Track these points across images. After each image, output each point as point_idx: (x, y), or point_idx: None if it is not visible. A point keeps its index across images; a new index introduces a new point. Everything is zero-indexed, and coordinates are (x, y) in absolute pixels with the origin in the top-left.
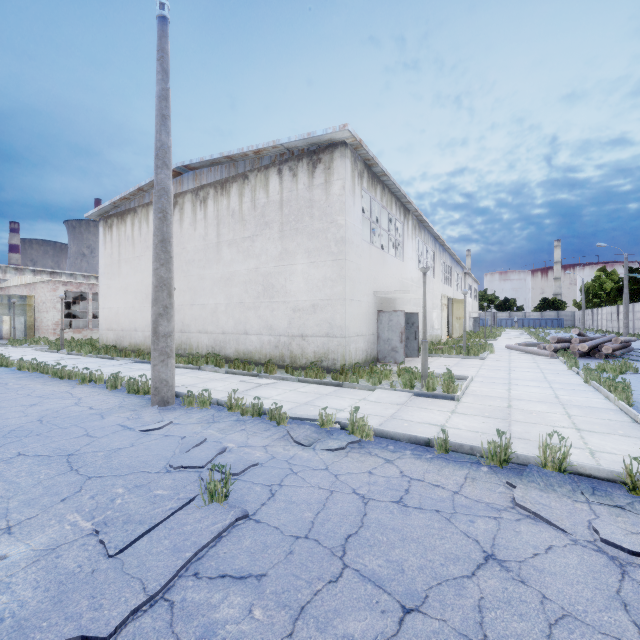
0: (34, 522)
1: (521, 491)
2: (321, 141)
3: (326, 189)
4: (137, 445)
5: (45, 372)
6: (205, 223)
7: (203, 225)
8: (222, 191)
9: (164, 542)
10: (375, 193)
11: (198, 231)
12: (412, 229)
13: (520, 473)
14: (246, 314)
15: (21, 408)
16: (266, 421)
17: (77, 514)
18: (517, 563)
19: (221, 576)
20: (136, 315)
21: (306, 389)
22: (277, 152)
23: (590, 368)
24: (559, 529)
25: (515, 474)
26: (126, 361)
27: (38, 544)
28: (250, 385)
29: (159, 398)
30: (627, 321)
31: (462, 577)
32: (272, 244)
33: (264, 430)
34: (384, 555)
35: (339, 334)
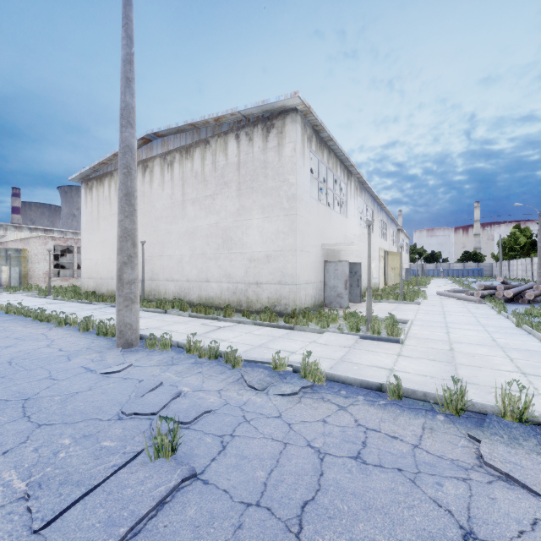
0: None
1: (487, 447)
2: (274, 108)
3: (279, 151)
4: (95, 389)
5: (28, 315)
6: (172, 184)
7: (170, 185)
8: (186, 155)
9: (98, 512)
10: (322, 156)
11: (166, 191)
12: (354, 189)
13: (478, 423)
14: (207, 264)
15: None
16: (222, 363)
17: (14, 471)
18: None
19: None
20: (112, 265)
21: (260, 332)
22: (235, 119)
23: (519, 313)
24: (539, 496)
25: (473, 424)
26: (102, 305)
27: None
28: (209, 328)
29: (123, 341)
30: (540, 271)
31: None
32: (230, 201)
33: (219, 373)
34: (346, 532)
35: (290, 282)
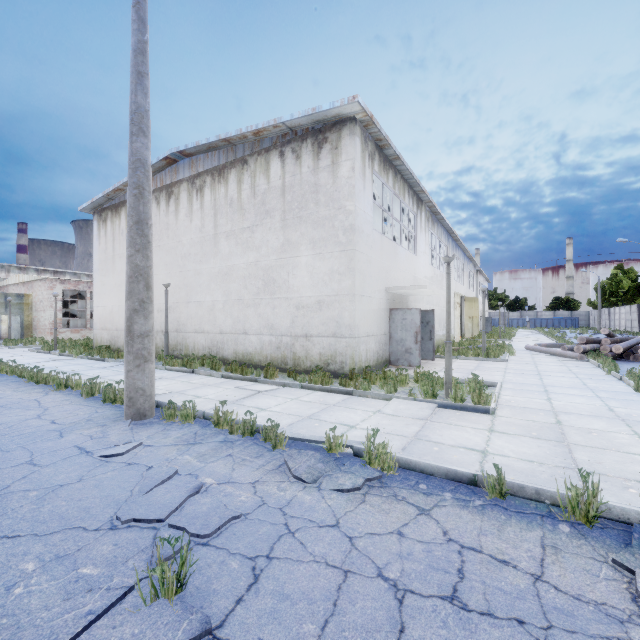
0: None
1: None
2: (327, 117)
3: (333, 171)
4: (86, 479)
5: (23, 376)
6: (202, 214)
7: (199, 216)
8: (219, 178)
9: None
10: (387, 178)
11: (194, 222)
12: (425, 221)
13: (621, 537)
14: (245, 312)
15: None
16: (259, 442)
17: None
18: None
19: None
20: None
21: (310, 398)
22: (279, 133)
23: (636, 373)
24: None
25: (614, 539)
26: (116, 363)
27: None
28: (246, 392)
29: (134, 410)
30: None
31: None
32: (273, 234)
33: (255, 456)
34: None
35: (348, 334)
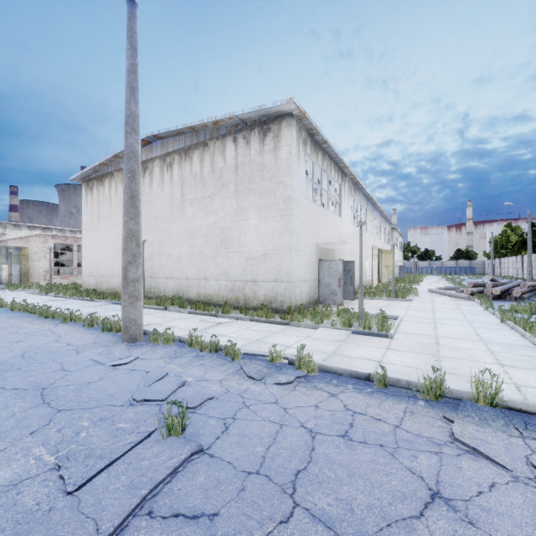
0: (1, 456)
1: (459, 426)
2: (270, 113)
3: (275, 154)
4: (106, 379)
5: (33, 312)
6: (171, 184)
7: (169, 186)
8: (186, 157)
9: (121, 478)
10: (317, 158)
11: (165, 191)
12: (348, 190)
13: (454, 407)
14: (206, 262)
15: (7, 344)
16: (222, 356)
17: (43, 448)
18: (463, 502)
19: (174, 515)
20: (113, 263)
21: (257, 327)
22: (233, 123)
23: (504, 309)
24: (499, 465)
25: (450, 408)
26: (103, 303)
27: (1, 479)
28: (209, 324)
29: (128, 336)
30: (530, 269)
31: (411, 518)
32: (228, 202)
33: (220, 365)
34: (333, 493)
35: (286, 279)
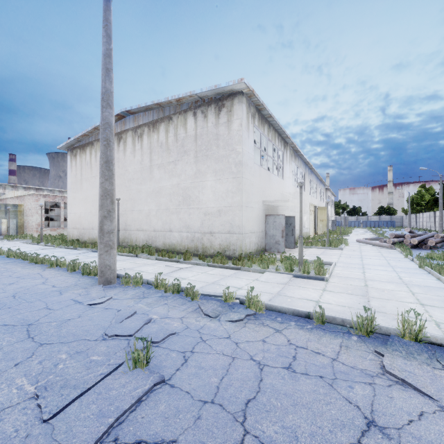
0: None
1: (389, 359)
2: (224, 91)
3: (228, 126)
4: (83, 316)
5: (25, 259)
6: (141, 152)
7: (140, 153)
8: (153, 129)
9: (91, 407)
10: (263, 130)
11: (136, 158)
12: (289, 156)
13: (384, 342)
14: (170, 217)
15: (2, 286)
16: (183, 297)
17: (25, 378)
18: (396, 430)
19: (137, 442)
20: (93, 218)
21: (213, 272)
22: (193, 100)
23: (421, 256)
24: (426, 395)
25: (380, 343)
26: (85, 251)
27: None
28: (172, 269)
29: (104, 279)
30: (442, 222)
31: None
32: (189, 166)
33: (181, 304)
34: (279, 421)
35: (238, 231)
